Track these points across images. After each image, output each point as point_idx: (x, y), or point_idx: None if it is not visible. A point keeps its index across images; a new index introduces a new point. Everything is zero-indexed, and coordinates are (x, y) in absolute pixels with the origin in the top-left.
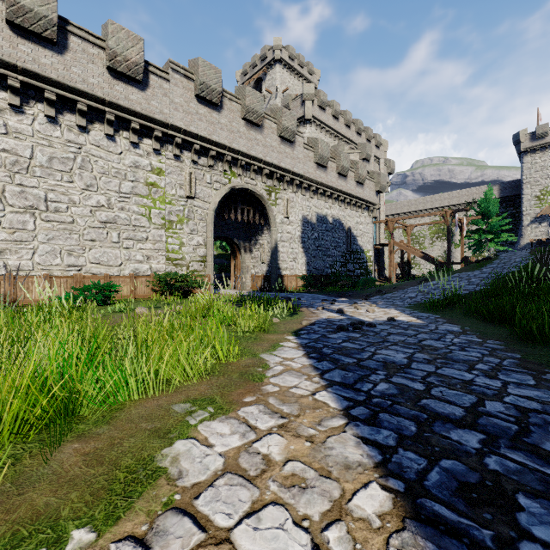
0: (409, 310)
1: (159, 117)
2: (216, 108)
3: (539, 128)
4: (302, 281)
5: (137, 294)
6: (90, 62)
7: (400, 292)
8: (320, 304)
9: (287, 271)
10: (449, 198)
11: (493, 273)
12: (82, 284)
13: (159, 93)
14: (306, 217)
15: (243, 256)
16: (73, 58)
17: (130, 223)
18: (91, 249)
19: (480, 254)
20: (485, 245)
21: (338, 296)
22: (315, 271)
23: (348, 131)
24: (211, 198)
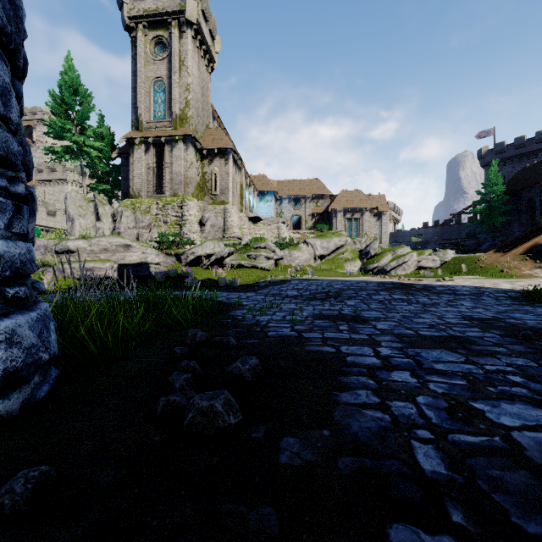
0: None
1: None
2: None
3: None
4: None
5: None
6: None
7: None
8: None
9: None
10: None
11: None
12: None
13: None
14: None
15: None
16: None
17: None
18: None
19: None
20: None
21: None
22: None
23: None
24: None
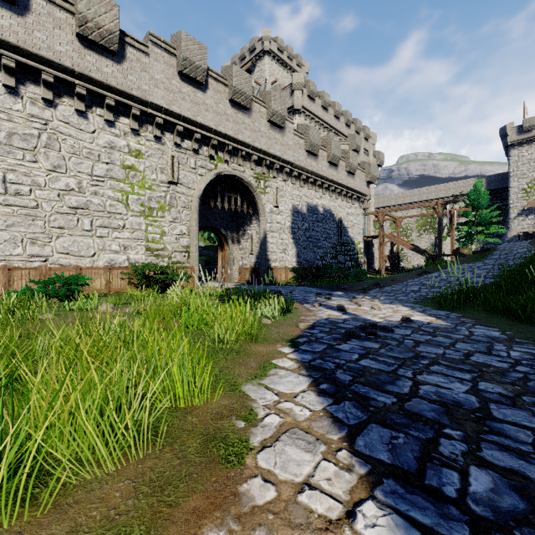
0: (419, 307)
1: (137, 93)
2: (201, 88)
3: (526, 121)
4: (293, 273)
5: (113, 287)
6: (57, 27)
7: (400, 285)
8: (314, 299)
9: (277, 263)
10: (437, 191)
11: (501, 265)
12: (47, 276)
13: (137, 67)
14: (296, 207)
15: (231, 247)
16: (36, 22)
17: (104, 210)
18: (59, 238)
19: (467, 247)
20: (475, 237)
21: (332, 290)
22: (306, 262)
23: (337, 123)
24: (196, 185)
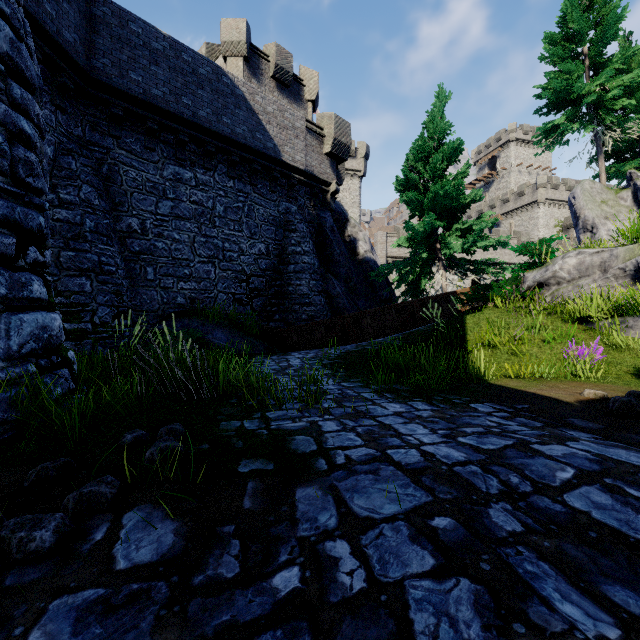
0: None
1: None
2: None
3: None
4: None
5: None
6: None
7: None
8: None
9: None
10: None
11: None
12: None
13: None
14: None
15: None
16: None
17: None
18: None
19: None
20: None
21: None
22: None
23: None
24: None
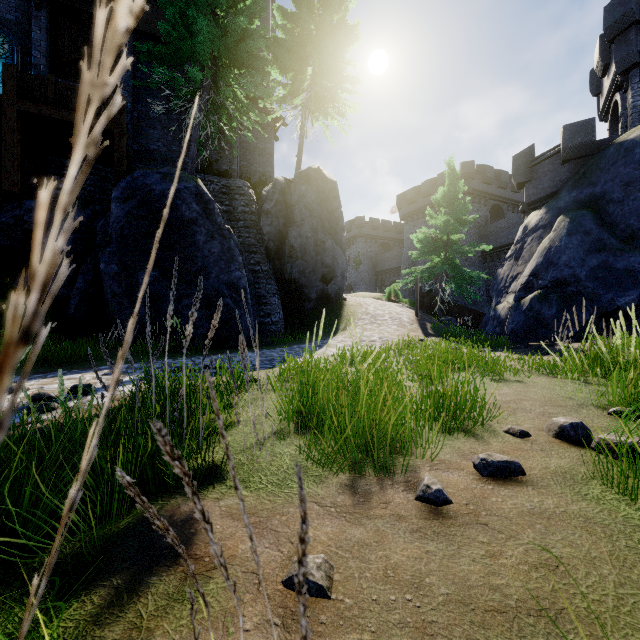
0: None
1: None
2: None
3: None
4: None
5: None
6: None
7: None
8: None
9: None
10: None
11: None
12: None
13: None
14: None
15: None
16: None
17: None
18: None
19: None
20: None
21: None
22: None
23: None
24: None
